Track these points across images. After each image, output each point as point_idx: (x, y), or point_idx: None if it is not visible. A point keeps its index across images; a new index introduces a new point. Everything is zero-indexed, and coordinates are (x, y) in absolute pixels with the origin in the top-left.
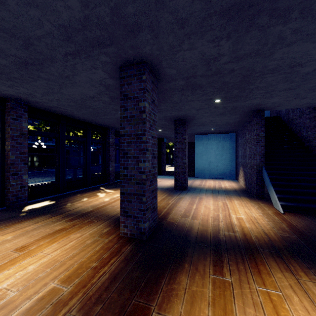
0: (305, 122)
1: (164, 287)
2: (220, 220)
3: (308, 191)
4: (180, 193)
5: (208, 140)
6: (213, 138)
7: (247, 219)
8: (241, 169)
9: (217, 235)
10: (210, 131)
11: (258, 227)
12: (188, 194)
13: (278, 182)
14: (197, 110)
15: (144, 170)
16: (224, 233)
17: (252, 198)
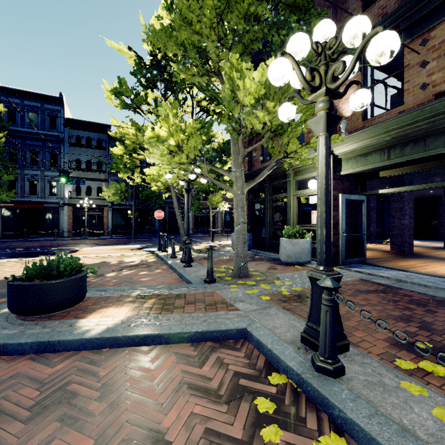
0: None
1: (410, 259)
2: None
3: None
4: None
5: None
6: None
7: None
8: None
9: None
10: None
11: None
12: None
13: None
14: None
15: (404, 223)
16: None
17: None
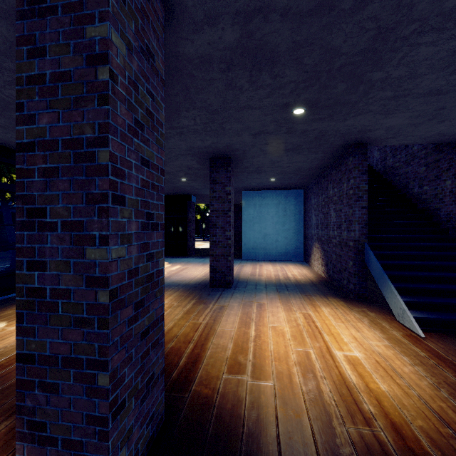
0: (418, 170)
1: None
2: (318, 373)
3: (451, 288)
4: (220, 294)
5: (263, 200)
6: (270, 197)
7: (370, 362)
8: (317, 246)
9: (333, 448)
10: (266, 184)
11: (407, 390)
12: (236, 296)
13: (397, 273)
14: (254, 135)
15: (105, 272)
16: (346, 431)
17: (347, 299)
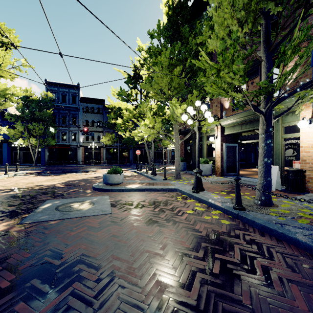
0: None
1: None
2: None
3: None
4: None
5: None
6: None
7: None
8: None
9: None
10: None
11: None
12: None
13: None
14: None
15: None
16: None
17: None
